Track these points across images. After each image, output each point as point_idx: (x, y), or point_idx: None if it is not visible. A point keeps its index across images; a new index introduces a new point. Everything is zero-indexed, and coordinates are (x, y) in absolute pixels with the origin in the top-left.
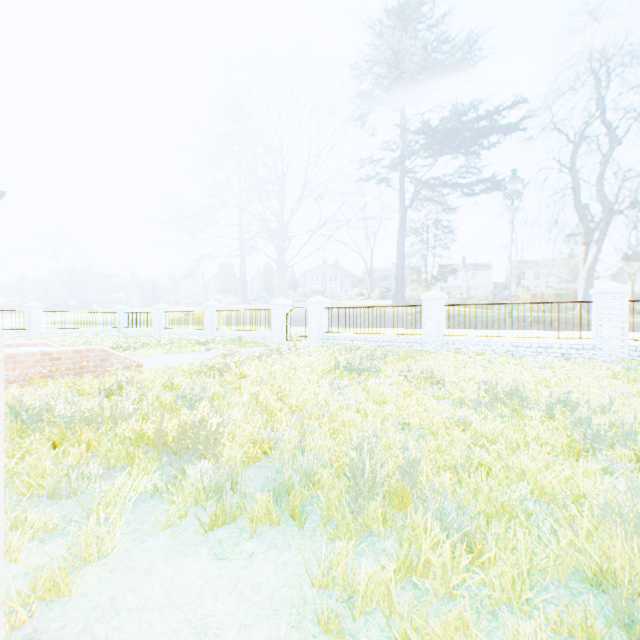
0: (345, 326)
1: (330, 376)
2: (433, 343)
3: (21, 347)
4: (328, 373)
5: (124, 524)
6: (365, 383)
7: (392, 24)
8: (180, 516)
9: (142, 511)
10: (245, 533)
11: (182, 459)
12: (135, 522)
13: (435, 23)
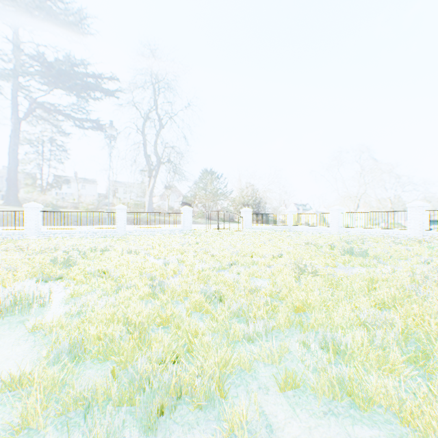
0: None
1: None
2: (33, 234)
3: None
4: None
5: None
6: None
7: None
8: None
9: None
10: None
11: None
12: None
13: None
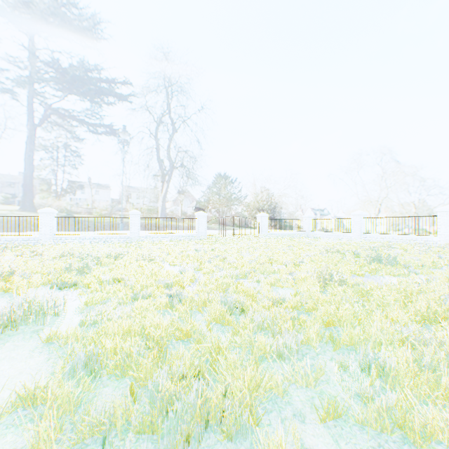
0: None
1: None
2: (48, 240)
3: None
4: None
5: None
6: None
7: None
8: None
9: None
10: None
11: None
12: None
13: (61, 3)
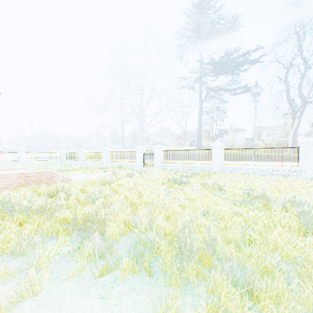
0: (172, 159)
1: (165, 185)
2: (217, 168)
3: (12, 170)
4: (164, 184)
5: (50, 273)
6: (183, 189)
7: (196, 10)
8: (81, 268)
9: (61, 264)
10: (117, 280)
11: (86, 232)
12: (56, 271)
13: (217, 9)
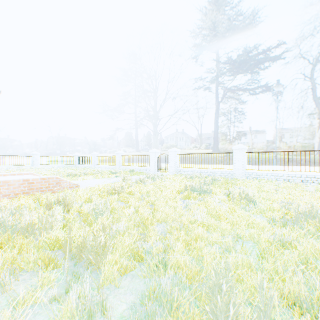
0: (189, 164)
1: (182, 195)
2: (239, 174)
3: (20, 175)
4: (180, 192)
5: None
6: (204, 200)
7: (212, 5)
8: None
9: None
10: None
11: (79, 264)
12: None
13: (236, 3)
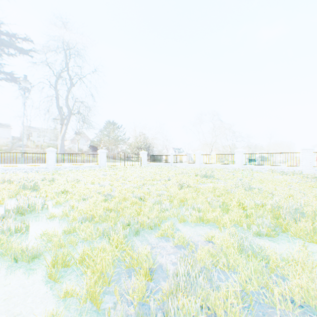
0: None
1: None
2: None
3: None
4: None
5: None
6: None
7: None
8: None
9: None
10: None
11: None
12: None
13: None
